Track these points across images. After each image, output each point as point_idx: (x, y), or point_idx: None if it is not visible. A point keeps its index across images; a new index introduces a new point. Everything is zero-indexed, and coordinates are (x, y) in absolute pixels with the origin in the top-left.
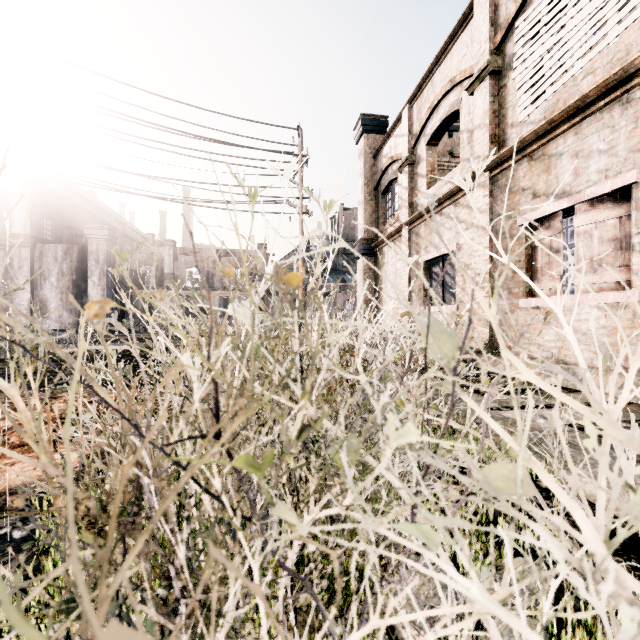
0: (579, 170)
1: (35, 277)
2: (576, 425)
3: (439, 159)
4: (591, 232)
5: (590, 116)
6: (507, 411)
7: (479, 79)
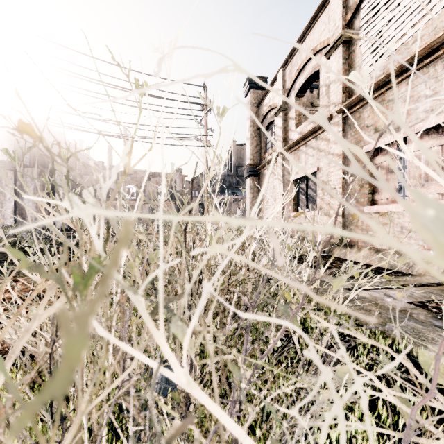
0: (410, 111)
1: (17, 191)
2: (416, 303)
3: (303, 108)
4: (419, 156)
5: (419, 70)
6: (361, 291)
7: (334, 47)
